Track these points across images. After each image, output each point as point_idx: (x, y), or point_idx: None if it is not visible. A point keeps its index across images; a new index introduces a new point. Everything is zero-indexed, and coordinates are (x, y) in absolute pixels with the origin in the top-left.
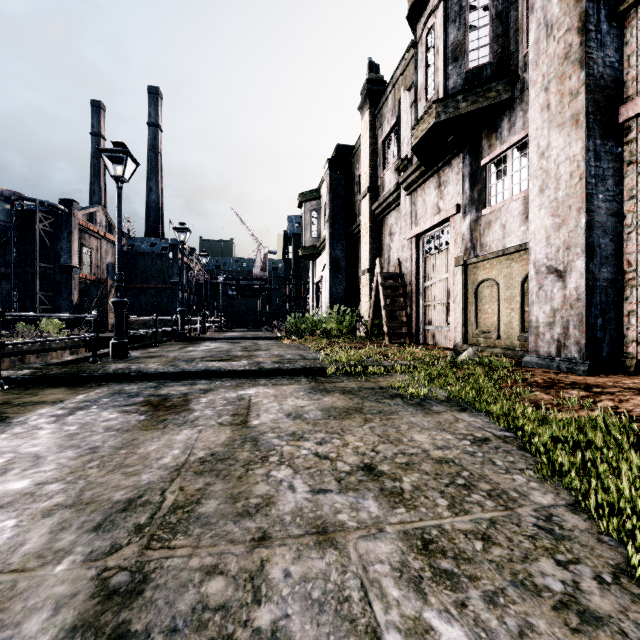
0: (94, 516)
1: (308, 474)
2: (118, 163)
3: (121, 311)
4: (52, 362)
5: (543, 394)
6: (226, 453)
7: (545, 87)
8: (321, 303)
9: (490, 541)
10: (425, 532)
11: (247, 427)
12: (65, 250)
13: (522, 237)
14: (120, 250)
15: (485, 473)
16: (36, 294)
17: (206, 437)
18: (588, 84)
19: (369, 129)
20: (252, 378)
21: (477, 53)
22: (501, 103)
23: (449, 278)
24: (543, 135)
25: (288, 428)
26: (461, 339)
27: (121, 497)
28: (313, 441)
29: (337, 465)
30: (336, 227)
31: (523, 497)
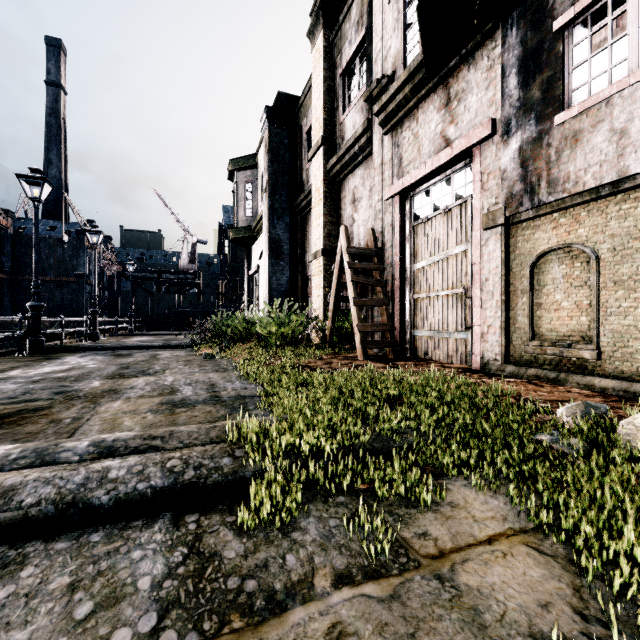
0: None
1: None
2: None
3: None
4: None
5: None
6: None
7: None
8: (258, 299)
9: None
10: None
11: None
12: None
13: None
14: None
15: None
16: None
17: None
18: None
19: (323, 57)
20: None
21: None
22: None
23: (466, 252)
24: None
25: None
26: (498, 355)
27: None
28: None
29: None
30: (277, 198)
31: None
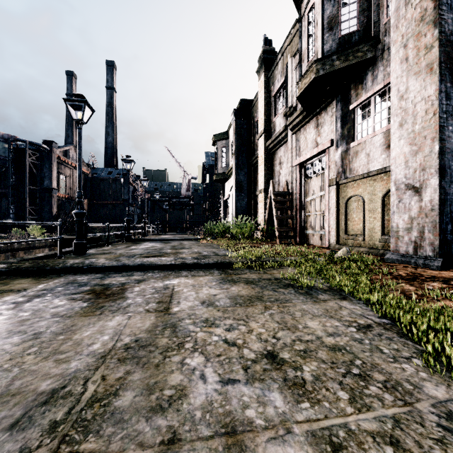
0: (15, 410)
1: (218, 362)
2: (79, 110)
3: (81, 219)
4: (27, 258)
5: (408, 285)
6: (148, 339)
7: (404, 44)
8: (229, 214)
9: (400, 446)
10: (332, 434)
11: (168, 314)
12: (47, 177)
13: (383, 163)
14: (80, 174)
15: (376, 362)
16: (26, 208)
17: (133, 323)
18: (441, 39)
19: (264, 87)
20: (176, 270)
21: (347, 23)
22: (366, 61)
23: (325, 195)
24: (402, 82)
25: (202, 315)
26: (334, 240)
27: (46, 387)
28: (223, 327)
29: (243, 352)
30: (240, 159)
31: (417, 389)
